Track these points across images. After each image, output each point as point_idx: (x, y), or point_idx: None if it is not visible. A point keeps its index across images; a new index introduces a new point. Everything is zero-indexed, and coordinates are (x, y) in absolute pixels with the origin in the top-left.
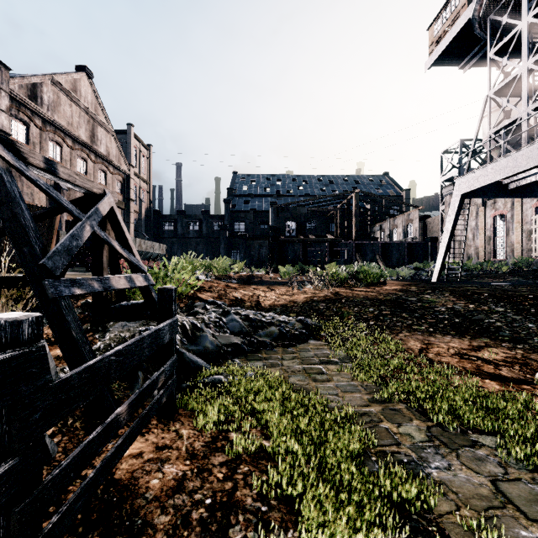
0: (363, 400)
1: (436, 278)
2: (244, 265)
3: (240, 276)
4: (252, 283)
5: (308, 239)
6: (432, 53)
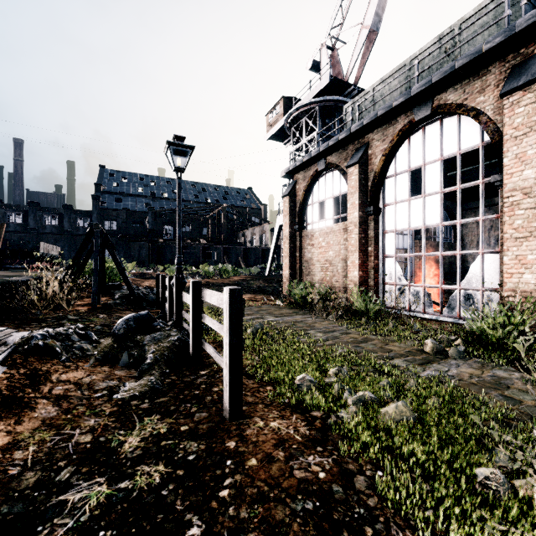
0: (214, 306)
1: (267, 274)
2: (135, 265)
3: (134, 273)
4: (149, 278)
5: (185, 242)
6: (268, 133)
